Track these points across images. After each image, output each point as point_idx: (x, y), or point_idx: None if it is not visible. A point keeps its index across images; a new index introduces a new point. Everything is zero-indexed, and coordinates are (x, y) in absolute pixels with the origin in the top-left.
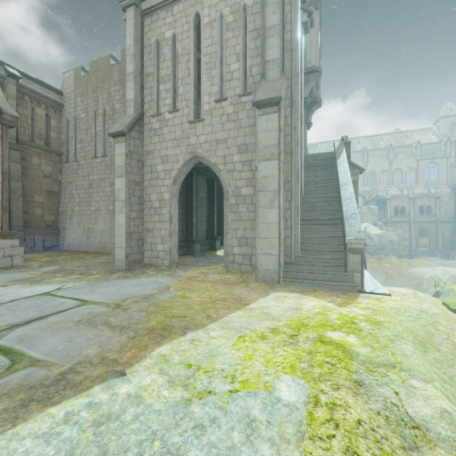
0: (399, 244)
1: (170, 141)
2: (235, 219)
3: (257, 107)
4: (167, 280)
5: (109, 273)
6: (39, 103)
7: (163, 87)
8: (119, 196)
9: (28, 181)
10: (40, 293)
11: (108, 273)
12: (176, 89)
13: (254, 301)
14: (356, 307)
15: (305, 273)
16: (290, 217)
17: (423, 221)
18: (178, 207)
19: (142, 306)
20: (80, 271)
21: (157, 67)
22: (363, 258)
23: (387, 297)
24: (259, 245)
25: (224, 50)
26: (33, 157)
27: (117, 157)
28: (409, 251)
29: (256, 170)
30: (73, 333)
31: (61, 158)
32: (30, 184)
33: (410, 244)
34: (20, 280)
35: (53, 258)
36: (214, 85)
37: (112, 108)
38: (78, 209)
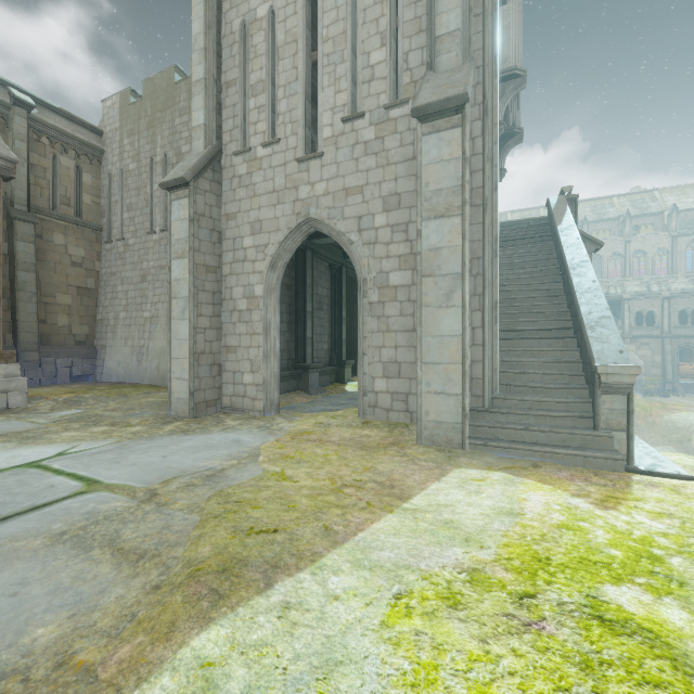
0: (644, 372)
1: (265, 195)
2: (378, 330)
3: (420, 119)
4: (256, 438)
5: (159, 424)
6: (65, 148)
7: (253, 102)
8: (178, 290)
9: (46, 271)
10: (23, 462)
11: (159, 422)
12: (275, 104)
13: (418, 488)
14: (639, 510)
15: (512, 431)
16: (481, 325)
17: (686, 335)
18: (281, 311)
19: (199, 496)
20: (113, 418)
21: (244, 69)
22: (633, 403)
23: (693, 485)
24: (424, 376)
25: (359, 28)
26: (56, 234)
27: (175, 225)
28: (662, 385)
29: (418, 237)
30: (33, 568)
31: (100, 236)
32: (50, 276)
33: (663, 372)
34: (5, 435)
35: (78, 396)
36: (340, 92)
37: (178, 152)
38: (124, 315)
